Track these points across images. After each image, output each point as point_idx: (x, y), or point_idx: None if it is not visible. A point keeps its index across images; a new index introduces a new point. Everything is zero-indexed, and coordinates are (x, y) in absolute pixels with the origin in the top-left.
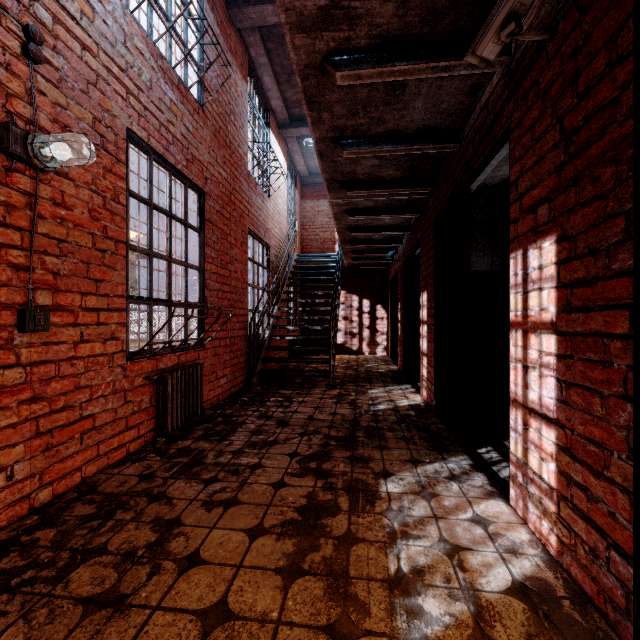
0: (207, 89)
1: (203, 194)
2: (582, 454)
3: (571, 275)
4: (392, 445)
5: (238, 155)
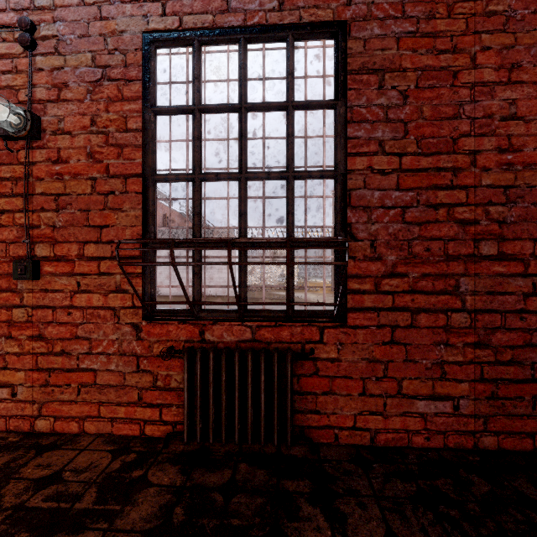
0: None
1: (344, 29)
2: None
3: None
4: None
5: None
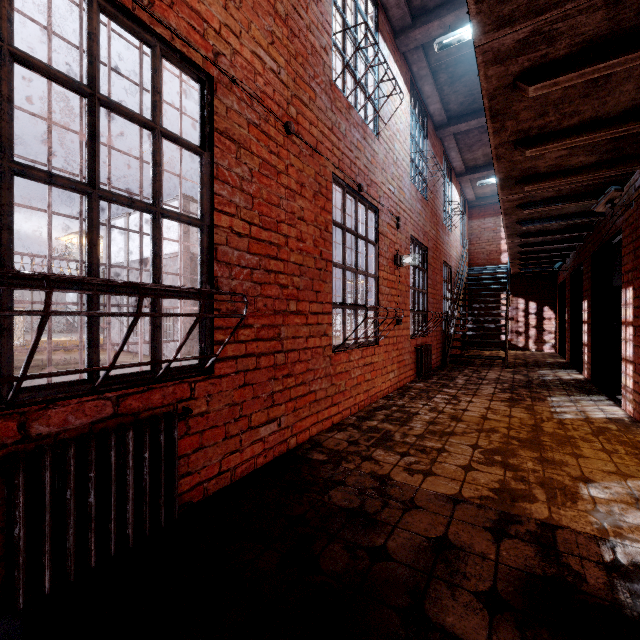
0: (432, 193)
1: (427, 249)
2: (637, 370)
3: (635, 304)
4: (555, 390)
5: (438, 215)
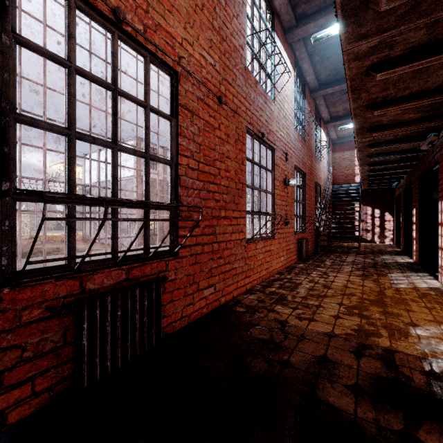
0: (308, 136)
1: (305, 174)
2: None
3: None
4: (393, 269)
5: (312, 151)
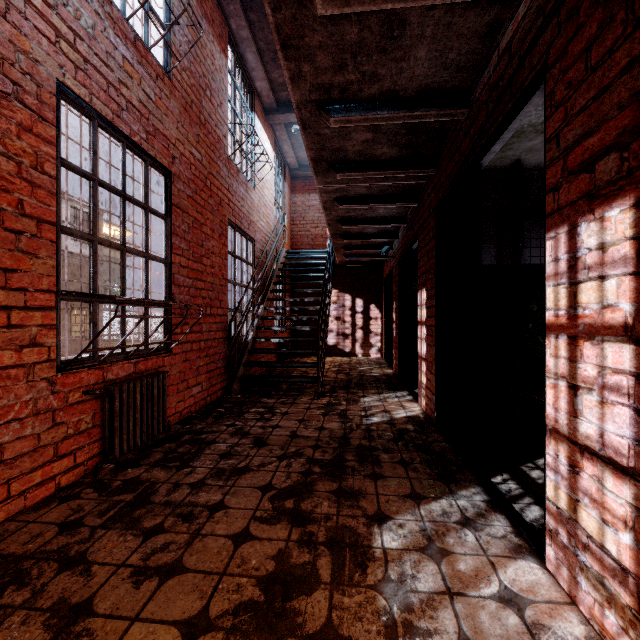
0: (173, 51)
1: (170, 175)
2: None
3: None
4: (388, 472)
5: (216, 136)
